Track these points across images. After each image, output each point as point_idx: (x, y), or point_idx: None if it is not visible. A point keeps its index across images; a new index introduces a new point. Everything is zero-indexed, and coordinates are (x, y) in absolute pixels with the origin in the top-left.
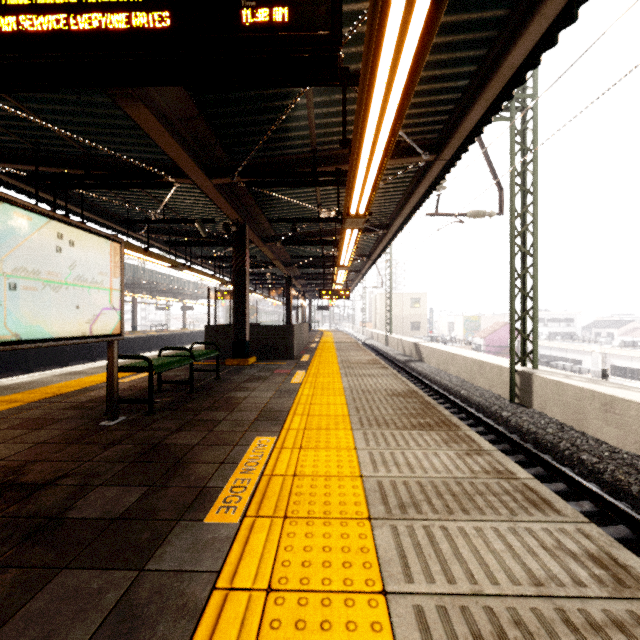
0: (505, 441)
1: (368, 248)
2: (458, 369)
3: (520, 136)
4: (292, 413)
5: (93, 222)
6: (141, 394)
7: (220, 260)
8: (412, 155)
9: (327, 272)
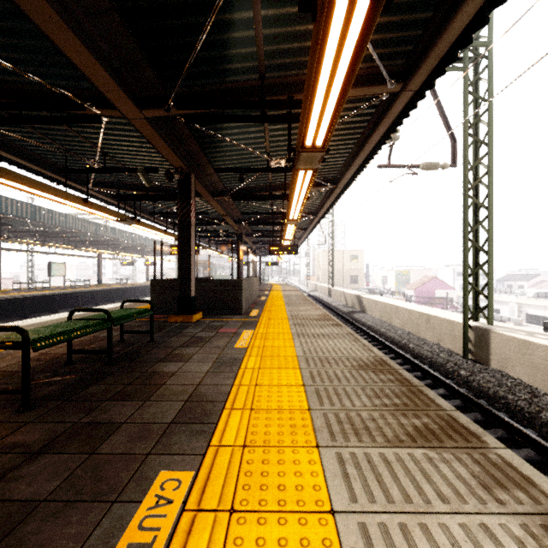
0: (474, 408)
1: (315, 206)
2: (402, 321)
3: (473, 87)
4: (229, 405)
5: (34, 172)
6: (44, 367)
7: (174, 217)
8: (375, 84)
9: (276, 230)
